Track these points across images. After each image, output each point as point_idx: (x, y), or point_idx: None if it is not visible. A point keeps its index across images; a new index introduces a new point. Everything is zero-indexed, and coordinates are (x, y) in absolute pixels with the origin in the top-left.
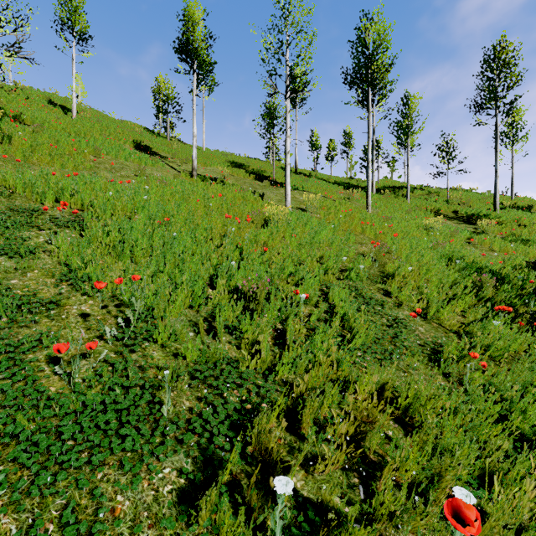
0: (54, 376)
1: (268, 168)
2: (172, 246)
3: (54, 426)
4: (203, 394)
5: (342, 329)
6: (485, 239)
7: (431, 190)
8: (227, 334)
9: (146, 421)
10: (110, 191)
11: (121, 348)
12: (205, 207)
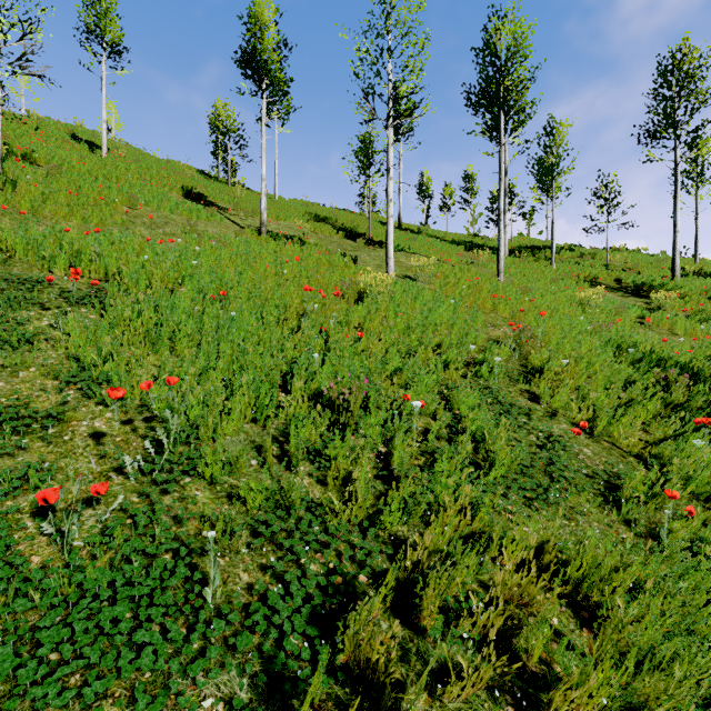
0: (41, 537)
1: (362, 223)
2: (229, 331)
3: (30, 626)
4: (270, 559)
5: (473, 452)
6: (663, 319)
7: (584, 251)
8: (306, 462)
9: (178, 613)
10: (147, 254)
11: (148, 489)
12: (277, 275)
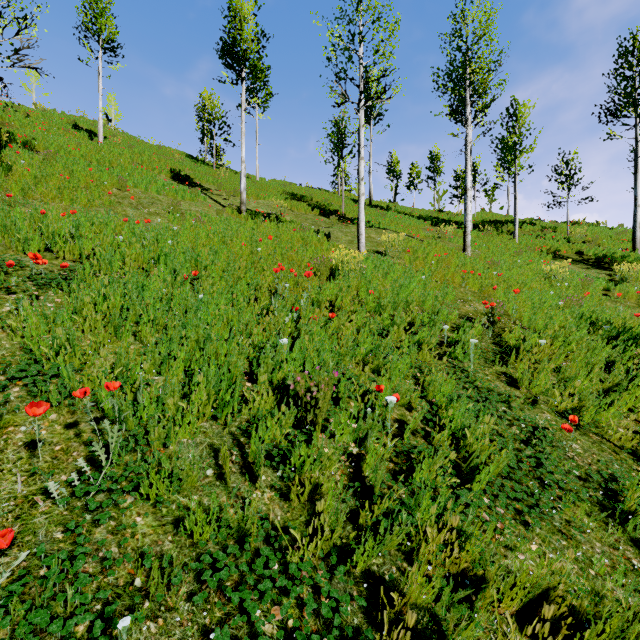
0: None
1: (336, 201)
2: (196, 314)
3: None
4: (215, 617)
5: (453, 449)
6: (629, 291)
7: (545, 225)
8: (269, 469)
9: None
10: (126, 234)
11: (73, 524)
12: (251, 253)
